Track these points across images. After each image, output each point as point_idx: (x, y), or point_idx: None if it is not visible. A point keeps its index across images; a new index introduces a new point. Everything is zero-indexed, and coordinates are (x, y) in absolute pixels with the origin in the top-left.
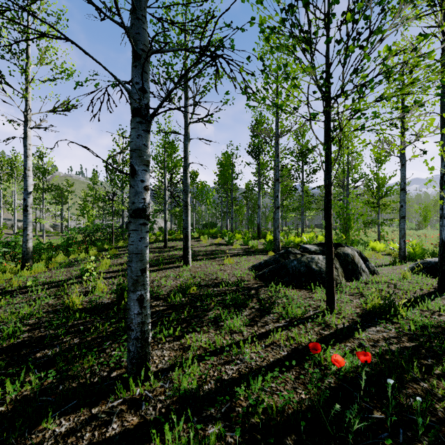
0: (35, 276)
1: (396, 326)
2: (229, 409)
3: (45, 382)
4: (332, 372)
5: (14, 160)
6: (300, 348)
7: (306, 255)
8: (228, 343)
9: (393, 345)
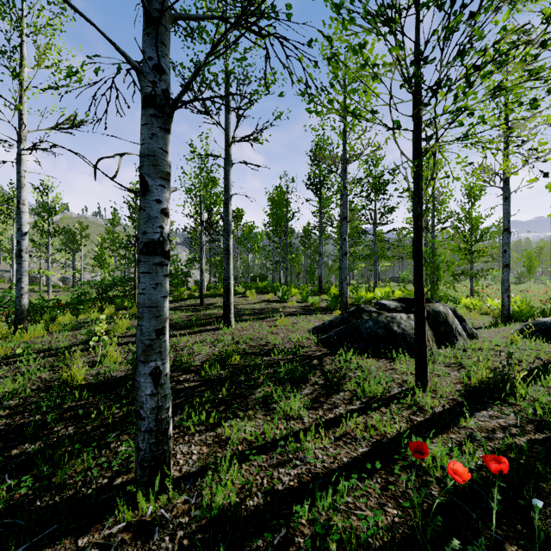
0: (30, 341)
1: (515, 409)
2: (284, 541)
3: (16, 493)
4: (447, 489)
5: (12, 197)
6: (384, 442)
7: (384, 313)
8: (282, 434)
9: (517, 438)
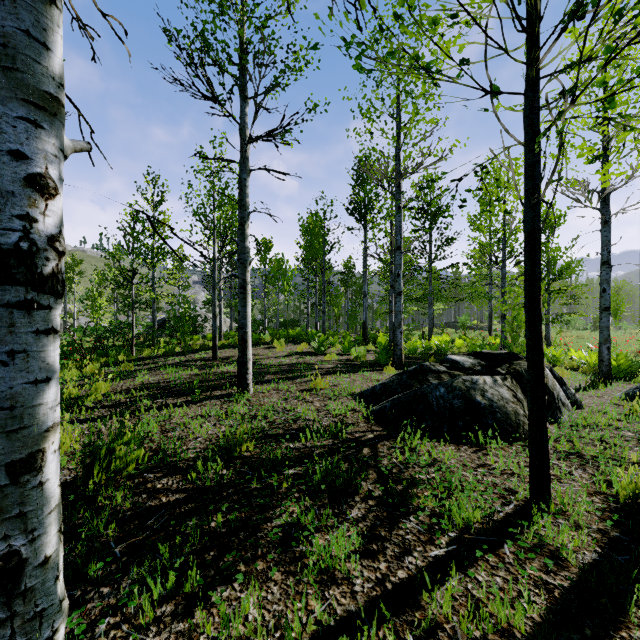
0: None
1: None
2: None
3: None
4: None
5: None
6: None
7: (460, 376)
8: (315, 629)
9: None
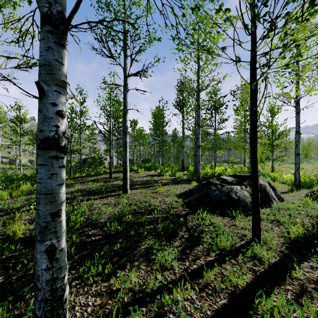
0: None
1: None
2: None
3: None
4: None
5: None
6: (237, 294)
7: (226, 185)
8: (159, 285)
9: None
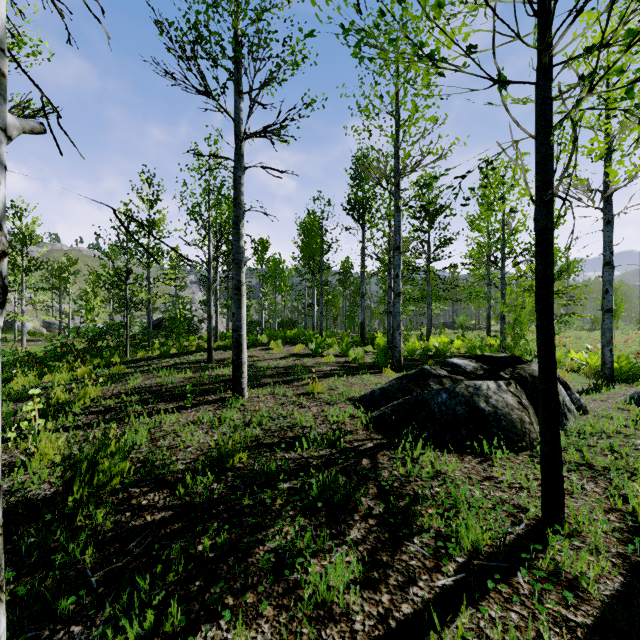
0: None
1: None
2: None
3: None
4: None
5: None
6: None
7: (463, 381)
8: None
9: None
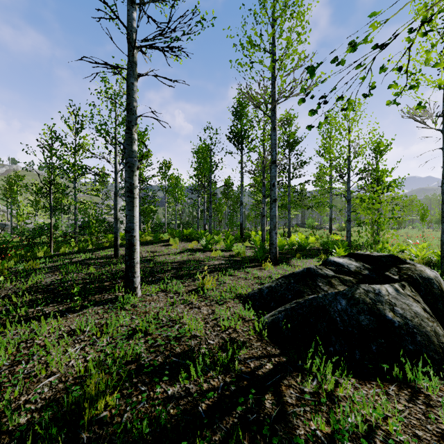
0: None
1: None
2: None
3: None
4: None
5: None
6: None
7: (359, 285)
8: None
9: None
